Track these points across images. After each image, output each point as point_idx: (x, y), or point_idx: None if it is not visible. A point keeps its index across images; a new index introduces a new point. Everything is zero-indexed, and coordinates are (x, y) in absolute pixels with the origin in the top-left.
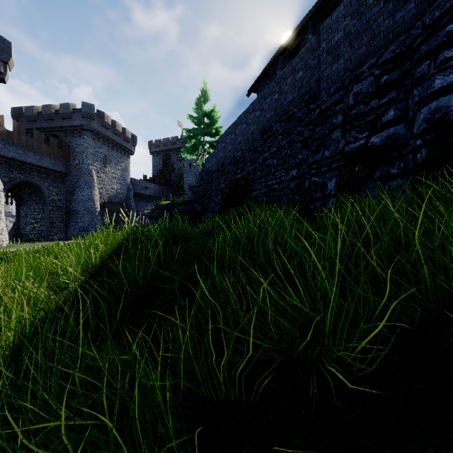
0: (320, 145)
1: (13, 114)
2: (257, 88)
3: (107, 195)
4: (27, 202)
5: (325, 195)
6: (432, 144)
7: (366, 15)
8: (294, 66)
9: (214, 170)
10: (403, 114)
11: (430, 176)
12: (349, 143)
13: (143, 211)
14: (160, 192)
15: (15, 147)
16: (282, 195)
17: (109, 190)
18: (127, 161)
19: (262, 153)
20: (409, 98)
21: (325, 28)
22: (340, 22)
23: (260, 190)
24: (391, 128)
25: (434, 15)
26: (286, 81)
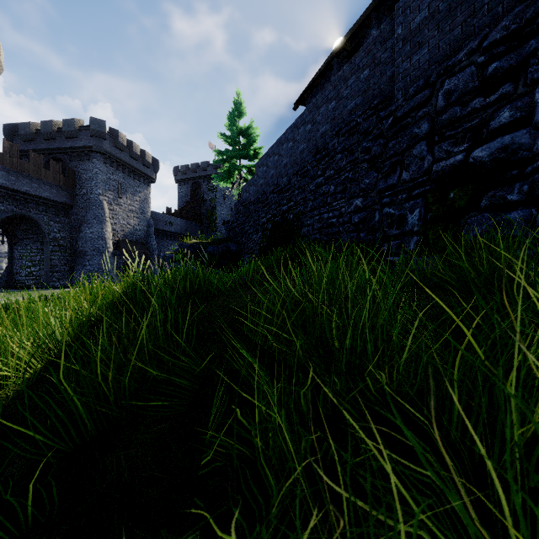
0: (395, 165)
1: (6, 132)
2: (307, 99)
3: (122, 231)
4: (22, 241)
5: (405, 232)
6: None
7: None
8: (357, 62)
9: (253, 200)
10: (524, 115)
11: None
12: (438, 160)
13: (164, 252)
14: (187, 228)
15: (6, 172)
16: (342, 232)
17: (124, 225)
18: (146, 191)
19: (315, 178)
20: (533, 91)
21: (401, 8)
22: None
23: (312, 226)
24: (506, 136)
25: None
26: (346, 83)
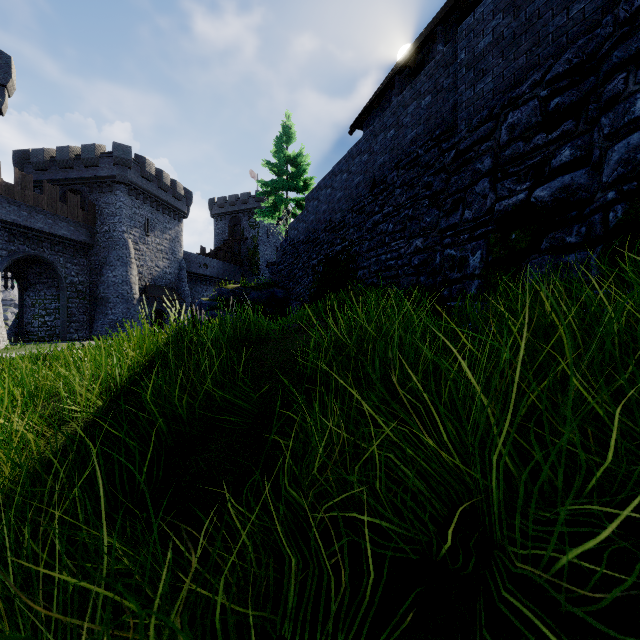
0: (457, 202)
1: (15, 160)
2: (364, 122)
3: (149, 275)
4: (35, 286)
5: (466, 276)
6: (632, 197)
7: (526, 10)
8: (418, 87)
9: (302, 239)
10: (584, 154)
11: (631, 246)
12: (501, 198)
13: (200, 299)
14: (225, 271)
15: (17, 207)
16: (400, 276)
17: (152, 268)
18: (177, 228)
19: (372, 215)
20: (593, 130)
21: (464, 31)
22: (486, 21)
23: (368, 269)
24: (566, 175)
25: (633, 4)
26: (406, 109)
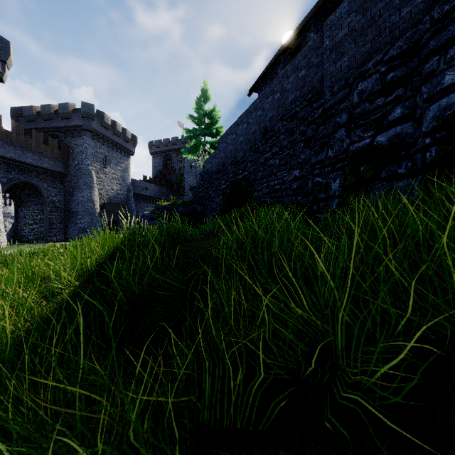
0: (323, 145)
1: (12, 114)
2: (259, 87)
3: (107, 195)
4: (26, 203)
5: (329, 196)
6: (442, 142)
7: (371, 11)
8: (296, 64)
9: (215, 170)
10: (410, 112)
11: (441, 176)
12: (353, 142)
13: (143, 212)
14: (160, 192)
15: (13, 147)
16: (284, 196)
17: (109, 190)
18: (127, 162)
19: (264, 154)
20: (417, 95)
21: (328, 25)
22: (344, 18)
23: (261, 191)
24: (398, 126)
25: (444, 9)
26: (288, 79)
